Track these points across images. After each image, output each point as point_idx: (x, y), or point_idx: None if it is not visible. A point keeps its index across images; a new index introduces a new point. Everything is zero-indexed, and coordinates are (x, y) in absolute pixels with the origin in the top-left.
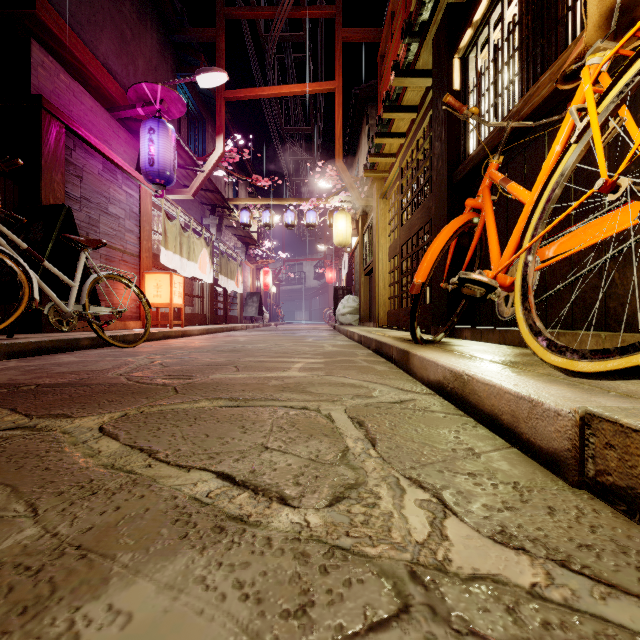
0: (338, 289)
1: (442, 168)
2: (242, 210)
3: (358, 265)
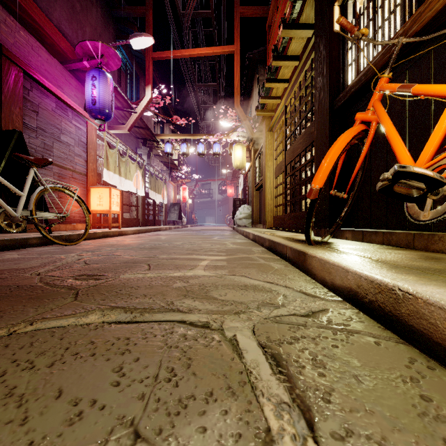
0: (236, 200)
1: (324, 98)
2: (166, 143)
3: (251, 183)
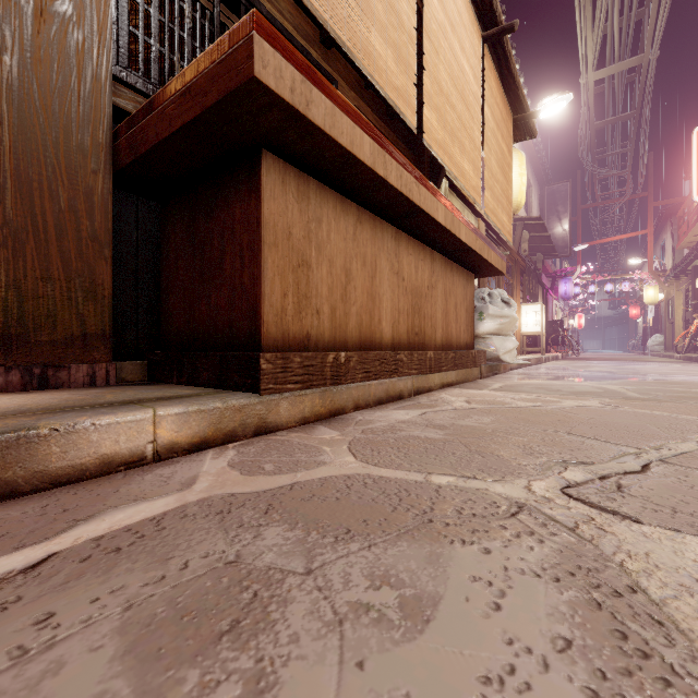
0: (646, 329)
1: (692, 308)
2: (575, 286)
3: (664, 314)
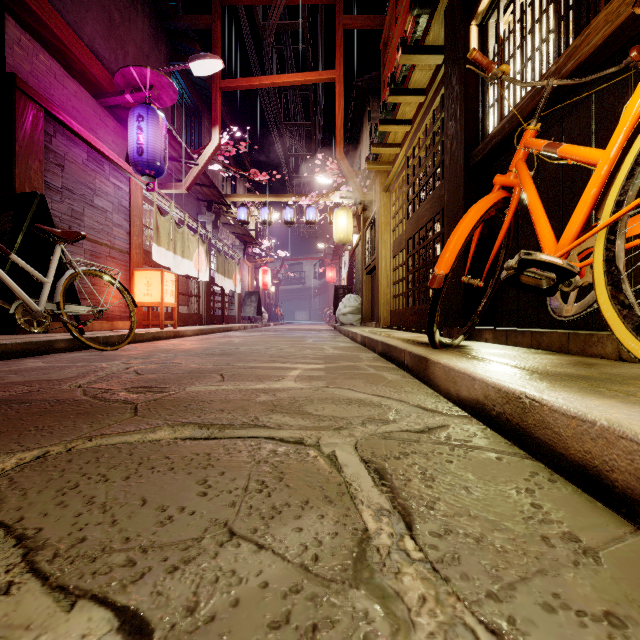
0: (339, 288)
1: (457, 150)
2: (240, 207)
3: (359, 263)
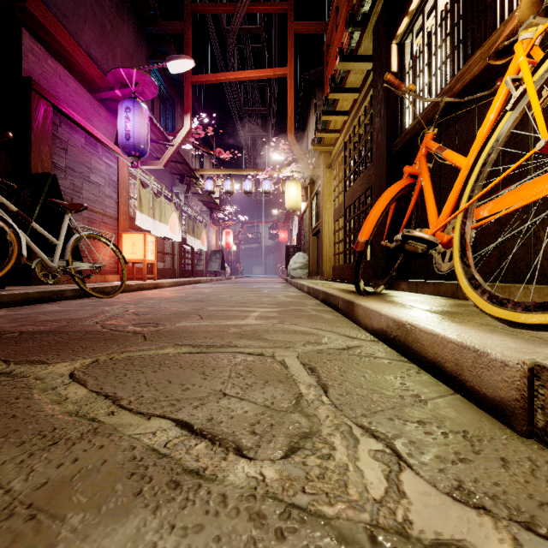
0: (290, 247)
1: (381, 140)
2: (207, 179)
3: (307, 226)
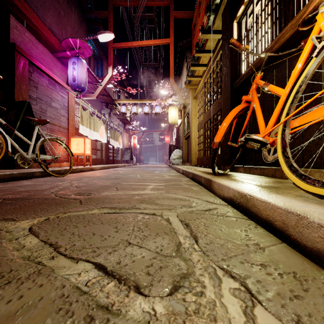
0: (171, 146)
1: (227, 81)
2: (122, 105)
3: (181, 134)
